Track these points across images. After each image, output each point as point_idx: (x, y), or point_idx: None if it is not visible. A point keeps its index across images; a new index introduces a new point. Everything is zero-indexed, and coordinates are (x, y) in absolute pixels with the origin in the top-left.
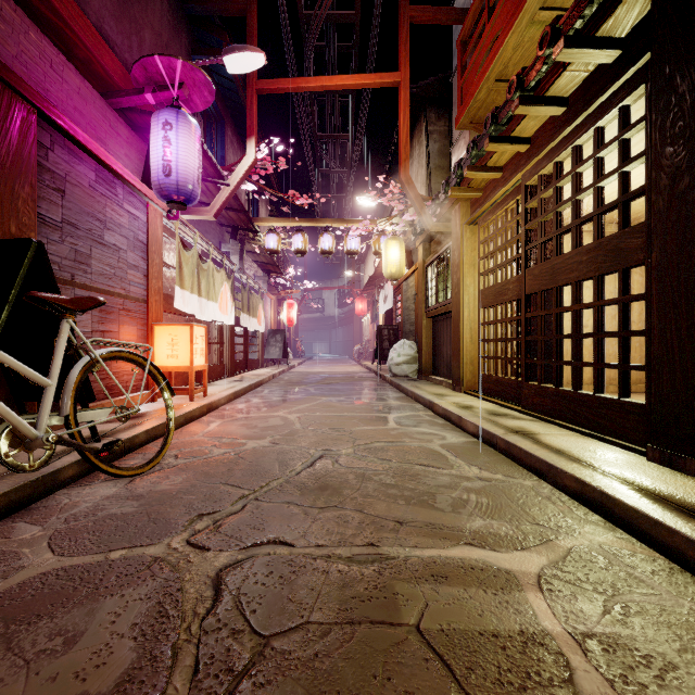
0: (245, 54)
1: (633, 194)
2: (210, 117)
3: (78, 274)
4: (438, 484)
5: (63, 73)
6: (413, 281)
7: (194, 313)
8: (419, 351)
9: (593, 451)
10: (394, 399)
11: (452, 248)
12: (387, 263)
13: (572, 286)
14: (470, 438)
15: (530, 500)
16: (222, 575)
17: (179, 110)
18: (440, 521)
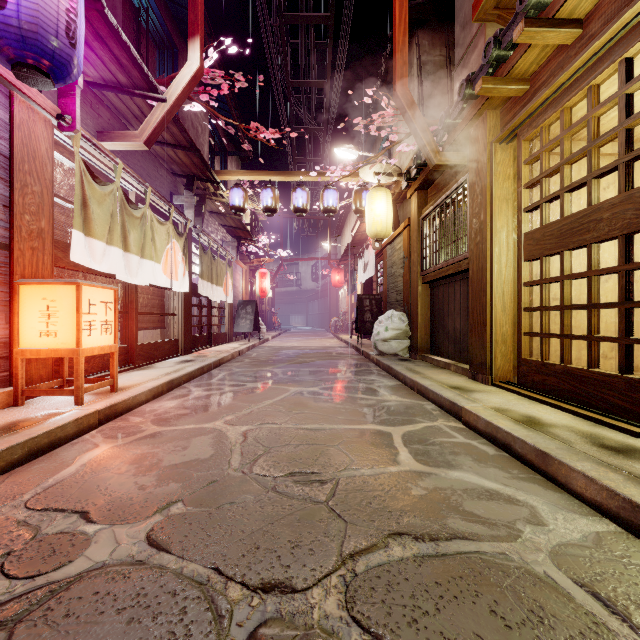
0: None
1: None
2: (158, 42)
3: None
4: None
5: None
6: (401, 242)
7: (116, 272)
8: (412, 324)
9: None
10: (389, 390)
11: (469, 181)
12: (371, 219)
13: None
14: (595, 517)
15: None
16: None
17: None
18: None
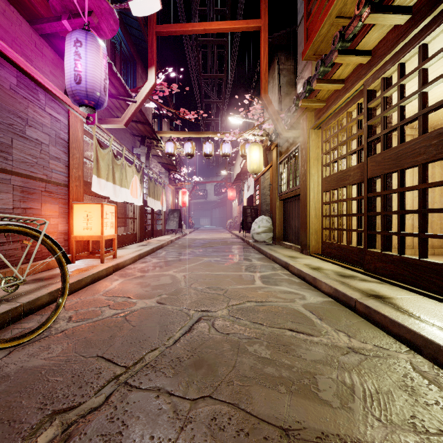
0: None
1: None
2: (125, 59)
3: None
4: (313, 359)
5: None
6: (268, 175)
7: (110, 196)
8: (273, 224)
9: None
10: (257, 259)
11: (300, 147)
12: (250, 162)
13: (419, 167)
14: (326, 297)
15: (419, 385)
16: None
17: (88, 31)
18: (333, 428)
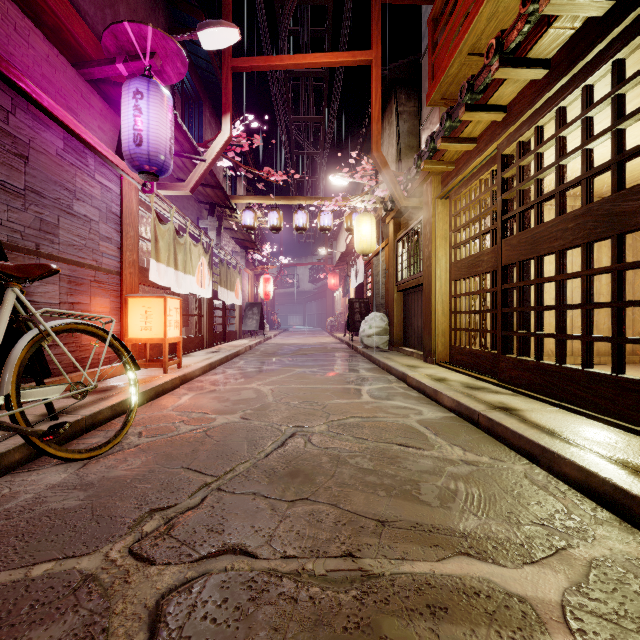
0: (220, 29)
1: (631, 153)
2: (188, 98)
3: (44, 244)
4: (420, 470)
5: (29, 38)
6: (383, 256)
7: (171, 286)
8: (390, 323)
9: (587, 431)
10: (367, 370)
11: (423, 222)
12: (358, 238)
13: (556, 255)
14: (447, 412)
15: (526, 490)
16: (163, 604)
17: (151, 79)
18: (428, 520)
